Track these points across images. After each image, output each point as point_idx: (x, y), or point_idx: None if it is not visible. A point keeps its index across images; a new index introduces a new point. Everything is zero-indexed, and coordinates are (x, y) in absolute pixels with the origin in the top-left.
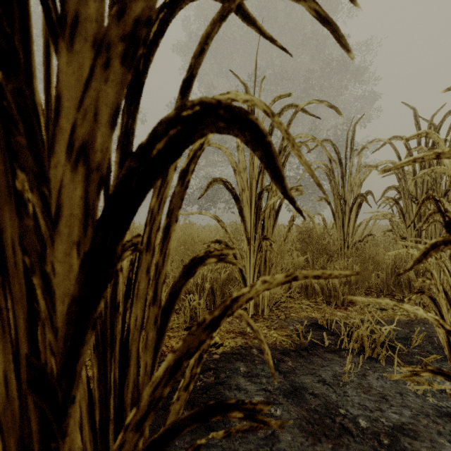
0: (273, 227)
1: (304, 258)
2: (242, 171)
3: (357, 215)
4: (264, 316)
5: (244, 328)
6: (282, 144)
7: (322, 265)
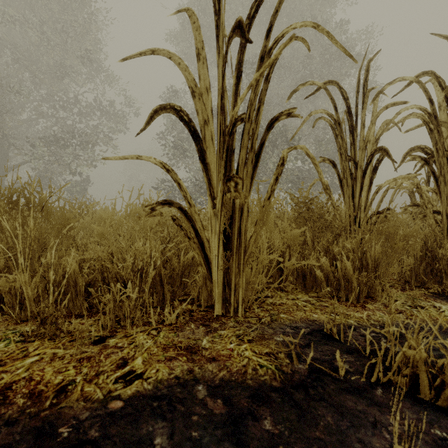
0: (252, 179)
1: (300, 231)
2: (203, 93)
3: (372, 182)
4: (238, 317)
5: (197, 340)
6: (266, 46)
7: (326, 246)
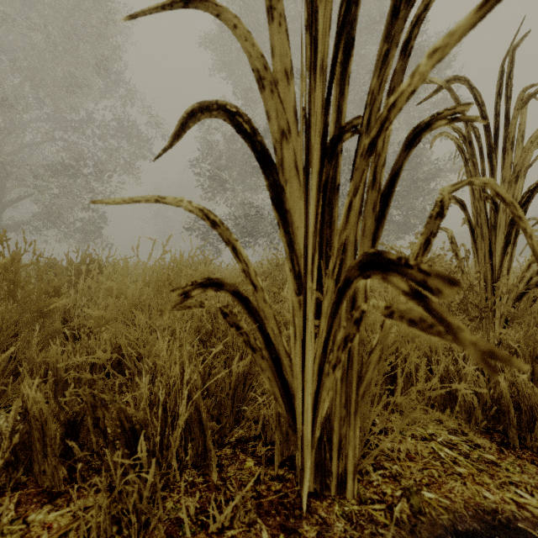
0: (374, 241)
1: None
2: (280, 80)
3: (518, 232)
4: (346, 502)
5: None
6: None
7: None
